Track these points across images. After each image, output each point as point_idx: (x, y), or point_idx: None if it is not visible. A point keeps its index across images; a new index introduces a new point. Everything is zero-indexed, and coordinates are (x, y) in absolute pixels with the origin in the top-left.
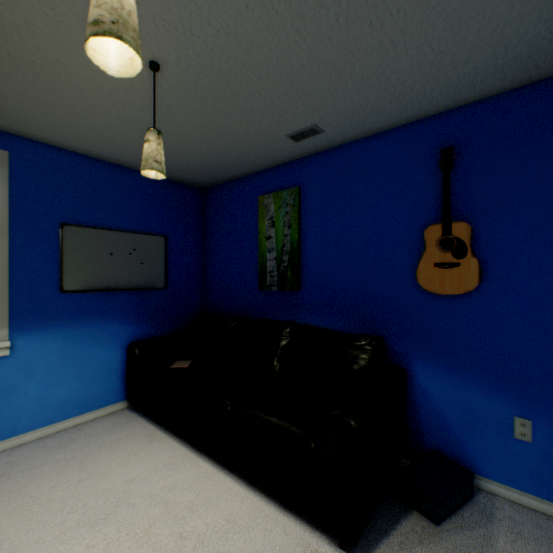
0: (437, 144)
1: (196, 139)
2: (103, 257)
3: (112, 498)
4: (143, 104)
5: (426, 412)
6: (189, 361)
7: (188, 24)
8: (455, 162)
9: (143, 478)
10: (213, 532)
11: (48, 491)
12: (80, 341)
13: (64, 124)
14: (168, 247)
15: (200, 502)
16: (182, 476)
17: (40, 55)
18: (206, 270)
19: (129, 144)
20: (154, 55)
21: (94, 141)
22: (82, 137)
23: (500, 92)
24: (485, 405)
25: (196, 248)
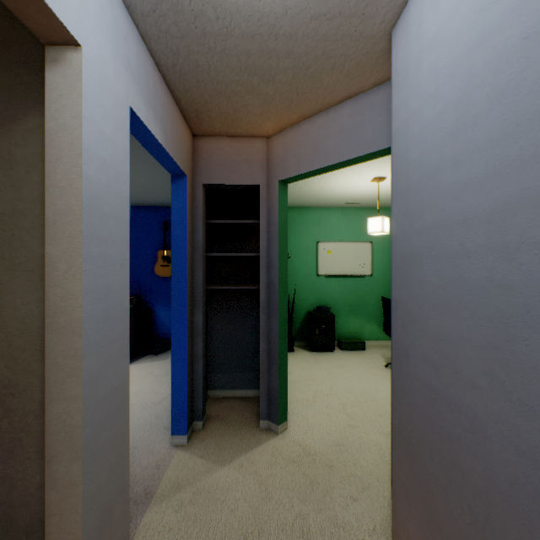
0: (164, 218)
1: None
2: None
3: None
4: None
5: (160, 324)
6: None
7: None
8: (170, 227)
9: None
10: None
11: None
12: None
13: None
14: None
15: None
16: None
17: None
18: None
19: None
20: None
21: None
22: None
23: None
24: None
25: None
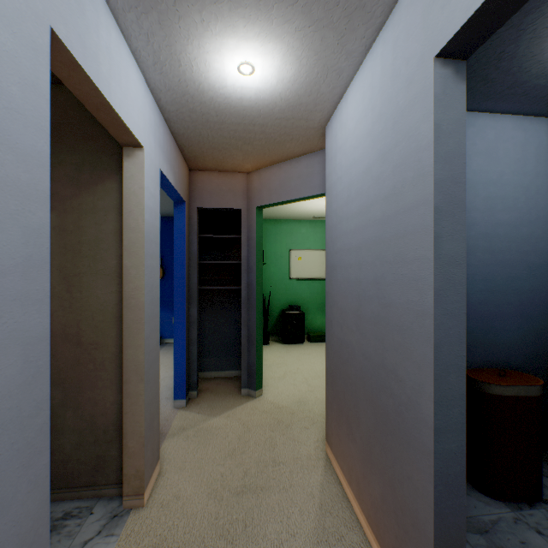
0: None
1: None
2: None
3: None
4: None
5: None
6: None
7: None
8: None
9: None
10: None
11: None
12: None
13: None
14: None
15: None
16: None
17: None
18: None
19: None
20: None
21: None
22: None
23: (170, 216)
24: (166, 316)
25: None
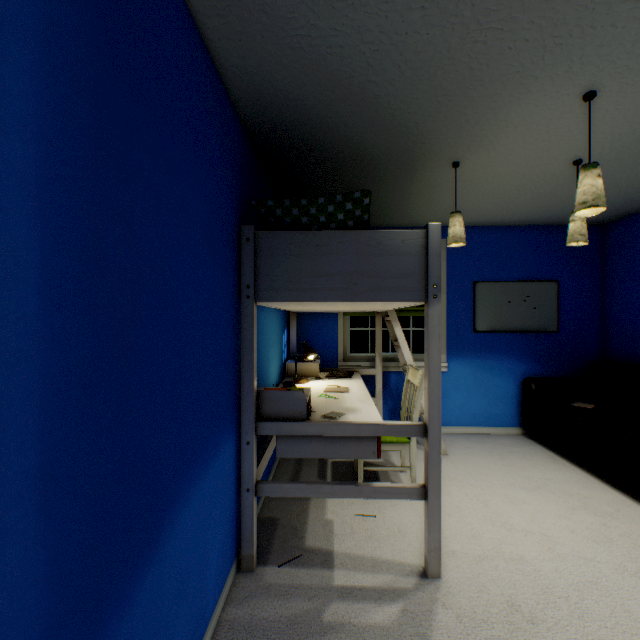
0: None
1: (604, 189)
2: (501, 304)
3: (532, 482)
4: (555, 184)
5: None
6: (590, 404)
7: (617, 132)
8: None
9: (554, 481)
10: (639, 536)
11: (483, 462)
12: (485, 370)
13: (484, 213)
14: (560, 292)
15: (620, 515)
16: (595, 494)
17: (491, 185)
18: (607, 313)
19: (530, 210)
20: (578, 157)
21: (501, 216)
22: (493, 216)
23: None
24: None
25: (593, 290)
